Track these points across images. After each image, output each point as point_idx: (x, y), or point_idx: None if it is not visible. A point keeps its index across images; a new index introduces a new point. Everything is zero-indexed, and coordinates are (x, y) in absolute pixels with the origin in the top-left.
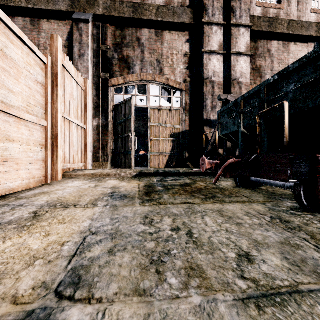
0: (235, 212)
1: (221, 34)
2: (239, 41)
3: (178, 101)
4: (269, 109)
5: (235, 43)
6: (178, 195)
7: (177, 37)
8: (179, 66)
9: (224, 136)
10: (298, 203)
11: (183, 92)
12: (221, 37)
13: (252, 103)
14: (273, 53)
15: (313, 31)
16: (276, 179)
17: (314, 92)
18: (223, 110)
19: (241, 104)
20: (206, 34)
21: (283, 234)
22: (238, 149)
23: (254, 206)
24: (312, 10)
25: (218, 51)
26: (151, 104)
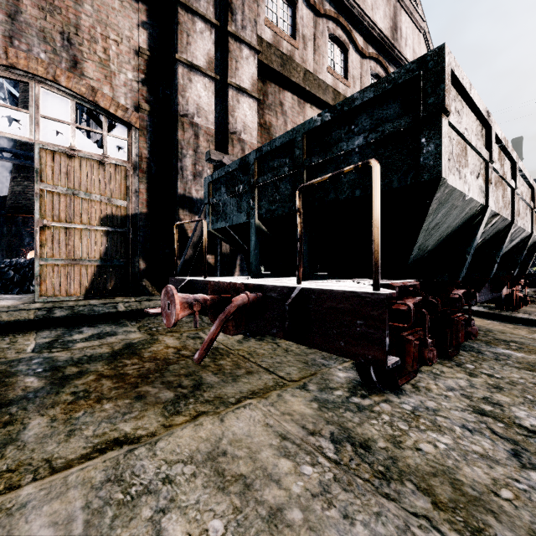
0: (256, 447)
1: (211, 40)
2: (241, 69)
3: (122, 147)
4: (329, 176)
5: (235, 68)
6: (90, 407)
7: (119, 5)
8: (123, 70)
9: (219, 231)
10: (361, 377)
11: (134, 131)
12: (211, 47)
13: (277, 168)
14: (287, 110)
15: (330, 97)
16: (353, 355)
17: (403, 156)
18: (218, 176)
19: (254, 167)
20: (184, 28)
21: (385, 517)
22: (240, 256)
23: (289, 403)
24: (328, 68)
25: (205, 70)
26: (45, 137)
